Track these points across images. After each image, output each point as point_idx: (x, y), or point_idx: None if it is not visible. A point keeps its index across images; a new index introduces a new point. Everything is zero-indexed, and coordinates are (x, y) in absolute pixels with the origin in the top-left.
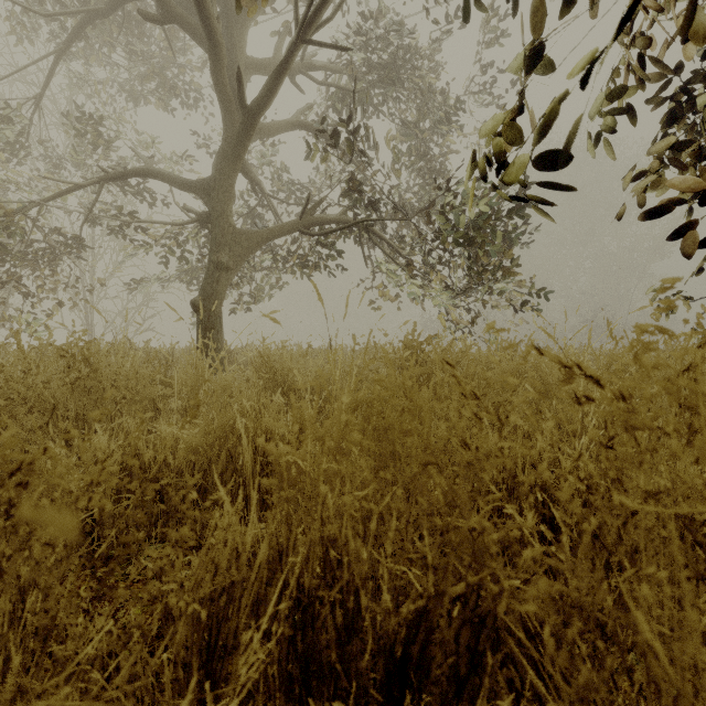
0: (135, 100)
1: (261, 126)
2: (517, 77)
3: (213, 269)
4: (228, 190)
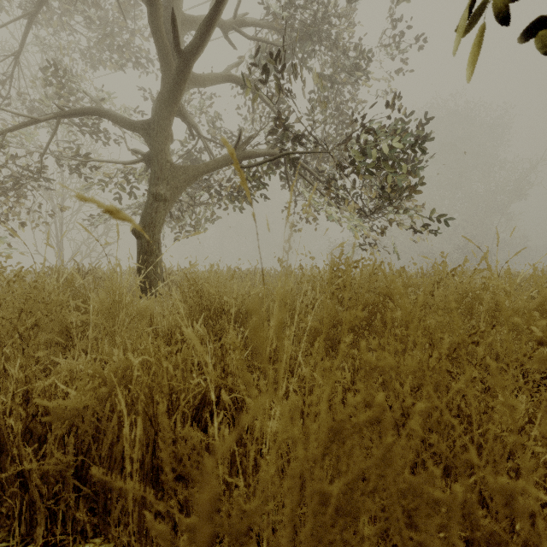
0: (93, 64)
1: (196, 76)
2: (416, 39)
3: (152, 200)
4: (166, 130)
